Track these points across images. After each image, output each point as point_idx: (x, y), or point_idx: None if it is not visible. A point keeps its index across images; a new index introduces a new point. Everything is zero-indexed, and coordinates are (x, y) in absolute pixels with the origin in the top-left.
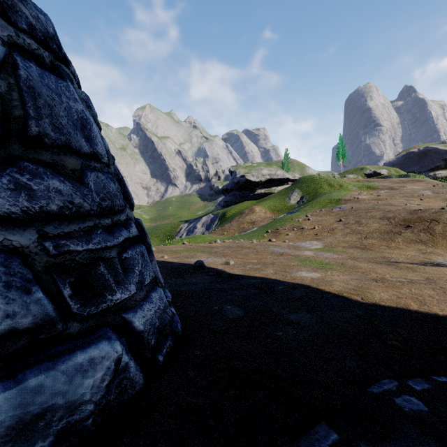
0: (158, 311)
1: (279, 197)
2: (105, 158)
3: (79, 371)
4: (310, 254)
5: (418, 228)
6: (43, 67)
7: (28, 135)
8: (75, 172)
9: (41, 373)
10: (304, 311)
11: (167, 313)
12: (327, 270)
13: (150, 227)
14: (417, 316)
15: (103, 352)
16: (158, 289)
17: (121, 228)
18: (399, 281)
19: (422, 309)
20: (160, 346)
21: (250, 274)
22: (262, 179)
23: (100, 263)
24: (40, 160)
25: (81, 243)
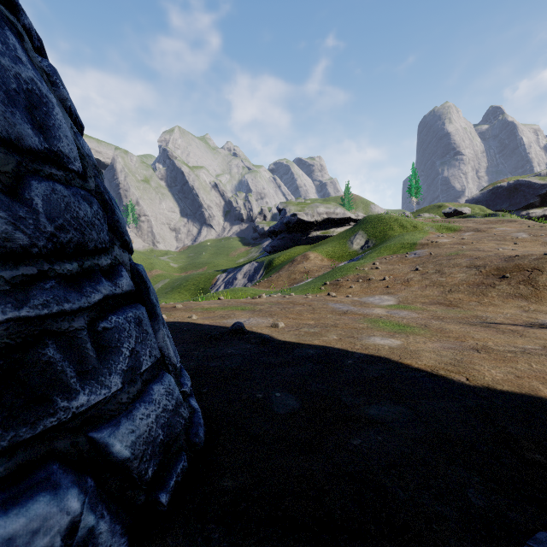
0: (162, 414)
1: (338, 241)
2: (76, 164)
3: None
4: (382, 313)
5: (516, 278)
6: None
7: None
8: (0, 176)
9: None
10: (389, 401)
11: (180, 415)
12: (409, 335)
13: (179, 278)
14: None
15: (35, 520)
16: (166, 376)
17: (98, 278)
18: (509, 350)
19: None
20: (165, 475)
21: (306, 341)
22: (318, 218)
23: (46, 342)
24: None
25: (2, 306)
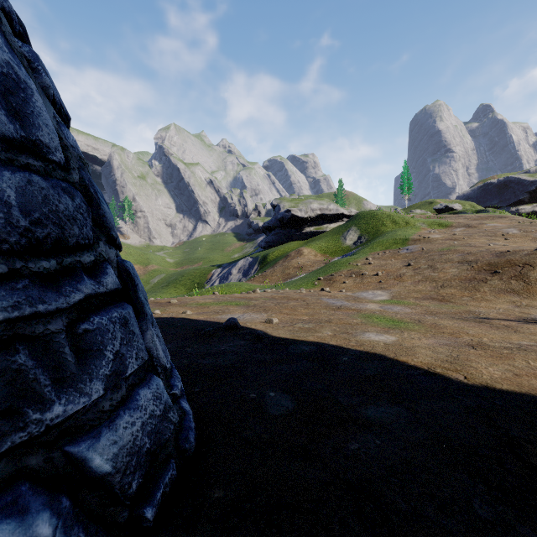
0: (149, 421)
1: (332, 236)
2: (58, 155)
3: None
4: (375, 308)
5: (508, 274)
6: None
7: None
8: None
9: None
10: (387, 402)
11: (168, 421)
12: (403, 331)
13: (175, 273)
14: None
15: None
16: (154, 379)
17: (79, 276)
18: (505, 347)
19: None
20: (151, 486)
21: (300, 337)
22: (312, 214)
23: (17, 348)
24: None
25: None
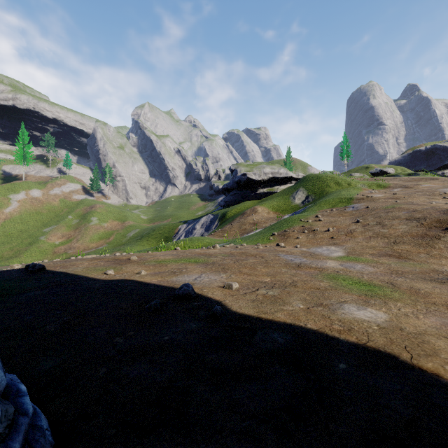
0: None
1: (282, 196)
2: None
3: None
4: (336, 266)
5: None
6: None
7: None
8: None
9: None
10: None
11: None
12: (386, 301)
13: (148, 228)
14: None
15: None
16: None
17: None
18: None
19: None
20: None
21: (267, 313)
22: (265, 177)
23: None
24: None
25: None
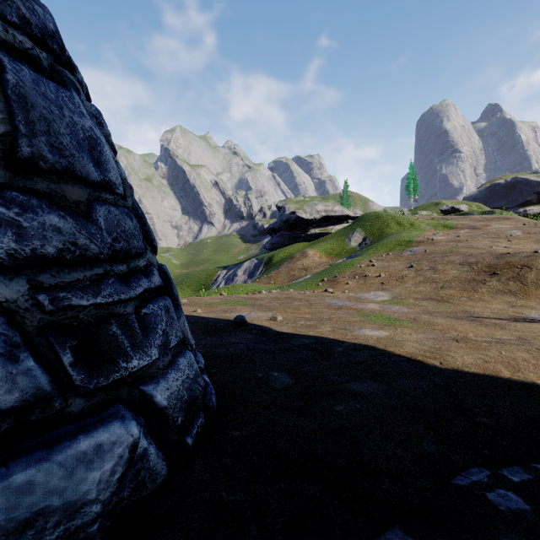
0: (186, 380)
1: (336, 238)
2: (120, 189)
3: (82, 461)
4: (375, 307)
5: (506, 275)
6: (40, 72)
7: (17, 157)
8: (80, 205)
9: (31, 466)
10: (370, 380)
11: (198, 384)
12: (397, 327)
13: (181, 274)
14: (510, 385)
15: (113, 436)
16: (187, 353)
17: (139, 276)
18: (486, 340)
19: (515, 376)
20: (189, 425)
21: (302, 332)
22: (317, 216)
23: (111, 321)
24: (33, 190)
25: (86, 296)
